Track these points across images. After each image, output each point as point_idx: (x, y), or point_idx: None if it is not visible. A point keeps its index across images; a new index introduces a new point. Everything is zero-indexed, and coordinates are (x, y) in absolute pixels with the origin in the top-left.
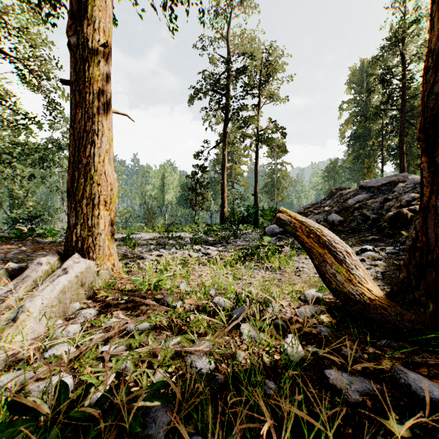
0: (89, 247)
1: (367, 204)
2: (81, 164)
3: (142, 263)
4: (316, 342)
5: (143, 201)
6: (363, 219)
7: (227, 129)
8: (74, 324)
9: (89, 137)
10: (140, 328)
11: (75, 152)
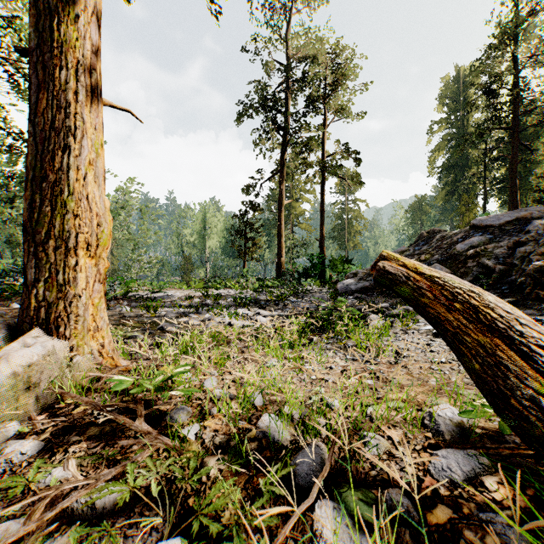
0: (59, 318)
1: (487, 250)
2: (46, 183)
3: (159, 336)
4: None
5: (180, 249)
6: (482, 271)
7: (285, 156)
8: None
9: (60, 138)
10: (100, 503)
11: (37, 163)
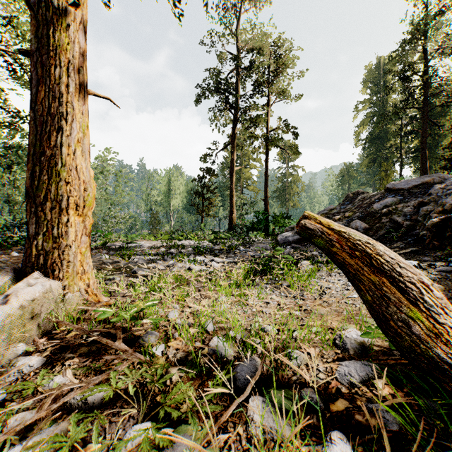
0: (54, 264)
1: (397, 209)
2: (44, 157)
3: (132, 278)
4: (383, 450)
5: (149, 207)
6: (394, 226)
7: (236, 130)
8: (0, 384)
9: (55, 122)
10: (91, 399)
11: (37, 141)
